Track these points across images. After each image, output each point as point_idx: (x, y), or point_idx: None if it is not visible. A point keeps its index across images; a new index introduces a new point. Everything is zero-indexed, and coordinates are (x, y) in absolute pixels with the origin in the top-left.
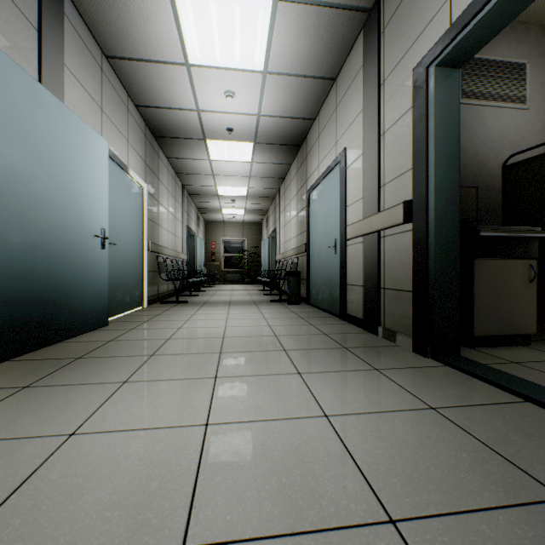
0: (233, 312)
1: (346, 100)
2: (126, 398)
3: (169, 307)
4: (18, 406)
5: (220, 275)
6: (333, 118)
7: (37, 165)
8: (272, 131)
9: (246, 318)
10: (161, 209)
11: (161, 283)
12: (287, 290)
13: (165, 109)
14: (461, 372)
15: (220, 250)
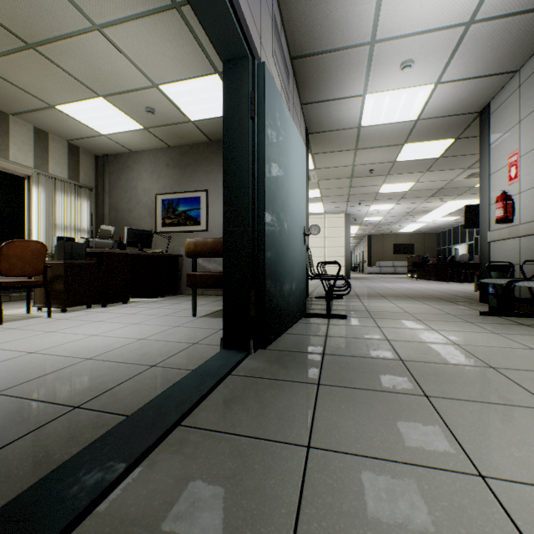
0: None
1: None
2: None
3: None
4: None
5: None
6: None
7: None
8: None
9: None
10: None
11: None
12: None
13: None
14: (94, 510)
15: None
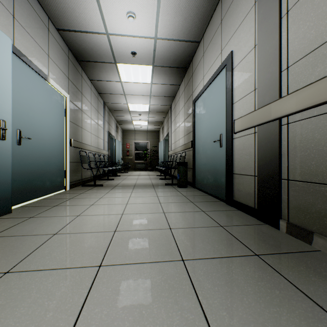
0: (134, 195)
1: (232, 8)
2: None
3: (85, 190)
4: None
5: (132, 165)
6: (218, 32)
7: None
8: (166, 54)
9: (143, 203)
10: (84, 117)
11: (84, 171)
12: (177, 177)
13: (81, 33)
14: None
15: (132, 149)
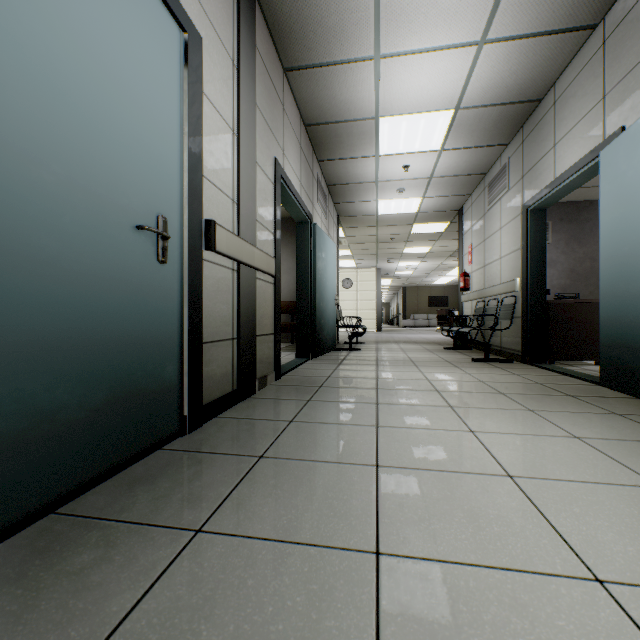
0: (609, 637)
1: None
2: (467, 377)
3: None
4: (514, 378)
5: None
6: None
7: (635, 208)
8: None
9: (442, 470)
10: None
11: None
12: None
13: None
14: (287, 373)
15: None
